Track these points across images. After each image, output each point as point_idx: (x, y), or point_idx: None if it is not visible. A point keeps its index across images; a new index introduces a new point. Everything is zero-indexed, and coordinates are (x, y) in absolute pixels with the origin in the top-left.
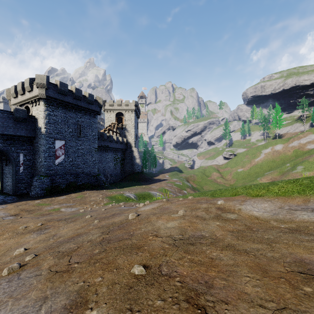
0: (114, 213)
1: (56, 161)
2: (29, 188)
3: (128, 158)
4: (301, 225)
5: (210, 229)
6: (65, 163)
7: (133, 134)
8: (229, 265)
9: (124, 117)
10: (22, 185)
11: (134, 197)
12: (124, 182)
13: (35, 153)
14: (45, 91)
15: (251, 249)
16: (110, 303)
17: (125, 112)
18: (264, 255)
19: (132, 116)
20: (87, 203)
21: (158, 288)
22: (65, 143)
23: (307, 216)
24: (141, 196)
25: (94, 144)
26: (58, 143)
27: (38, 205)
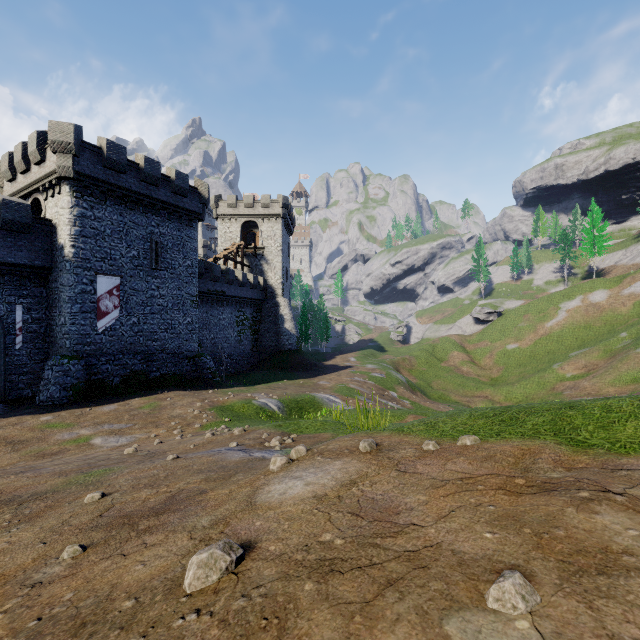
0: (179, 487)
1: (100, 323)
2: (37, 385)
3: (268, 320)
4: None
5: None
6: (123, 329)
7: (279, 267)
8: None
9: (259, 232)
10: (21, 377)
11: (277, 407)
12: (259, 372)
13: (51, 306)
14: (73, 161)
15: None
16: None
17: (262, 221)
18: None
19: (276, 229)
20: (161, 423)
21: None
22: (123, 282)
23: None
24: (294, 404)
25: (191, 286)
26: (105, 283)
27: (43, 428)
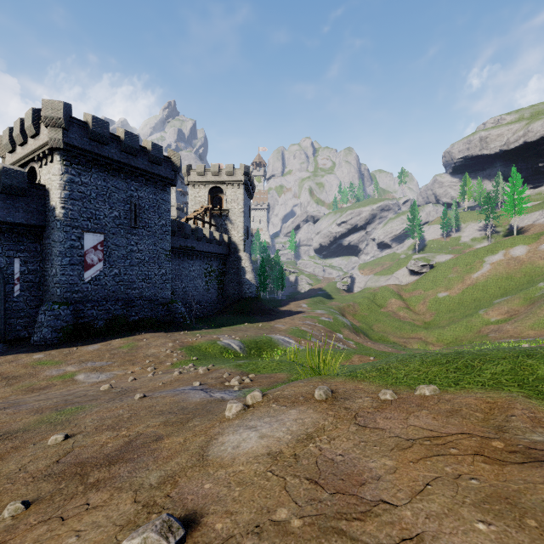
0: (138, 431)
1: (86, 274)
2: (33, 327)
3: (231, 272)
4: None
5: None
6: (106, 279)
7: (241, 226)
8: None
9: (224, 196)
10: (18, 321)
11: (239, 347)
12: (224, 317)
13: (45, 259)
14: (63, 134)
15: None
16: None
17: (227, 186)
18: None
19: (239, 194)
20: (137, 361)
21: None
22: (106, 238)
23: None
24: (254, 344)
25: (165, 242)
26: (90, 240)
27: (35, 365)
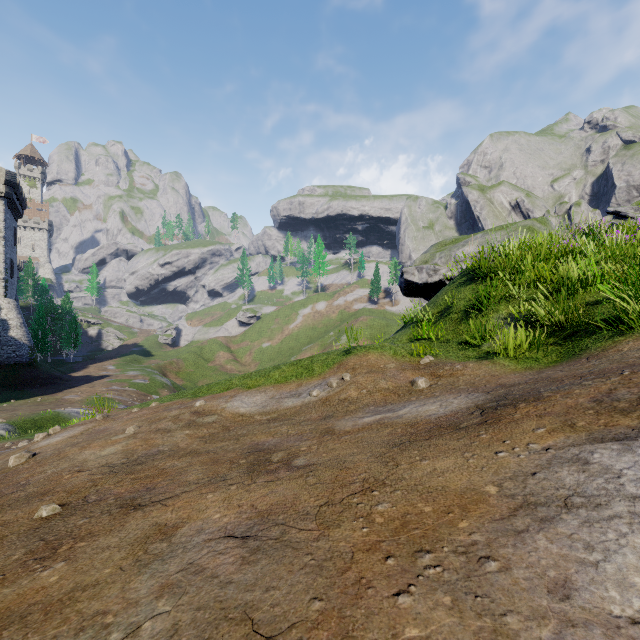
0: None
1: None
2: None
3: None
4: (282, 413)
5: (174, 441)
6: None
7: (0, 259)
8: (182, 468)
9: None
10: None
11: (5, 431)
12: None
13: None
14: None
15: (216, 448)
16: (5, 550)
17: None
18: (226, 449)
19: None
20: None
21: (82, 514)
22: None
23: (292, 403)
24: (31, 424)
25: None
26: None
27: None
